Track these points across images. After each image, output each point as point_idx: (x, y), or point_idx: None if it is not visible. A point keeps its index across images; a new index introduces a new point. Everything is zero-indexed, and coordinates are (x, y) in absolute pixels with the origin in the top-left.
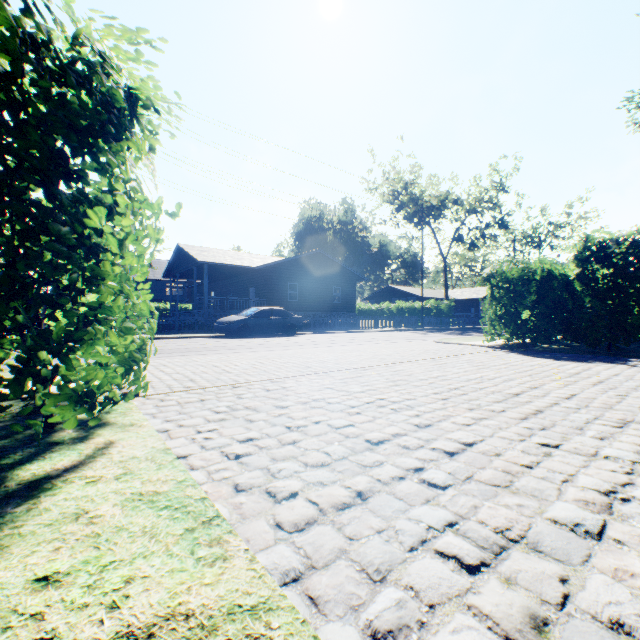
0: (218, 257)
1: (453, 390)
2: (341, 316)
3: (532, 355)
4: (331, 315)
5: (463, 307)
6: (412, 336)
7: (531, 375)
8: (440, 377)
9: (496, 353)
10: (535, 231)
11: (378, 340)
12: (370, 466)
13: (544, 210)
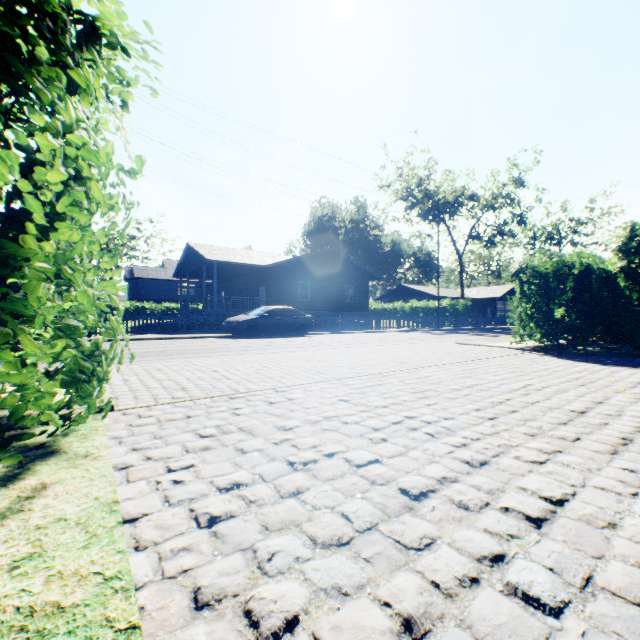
0: (228, 256)
1: (498, 405)
2: (353, 316)
3: (571, 359)
4: (343, 315)
5: (479, 307)
6: (429, 337)
7: (585, 384)
8: (475, 386)
9: (529, 356)
10: (555, 227)
11: (394, 341)
12: (416, 548)
13: (565, 205)
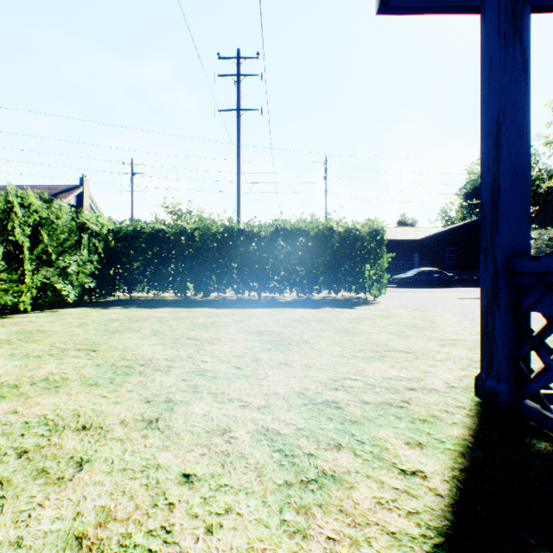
0: (390, 235)
1: None
2: None
3: None
4: None
5: None
6: None
7: None
8: None
9: None
10: None
11: None
12: (435, 305)
13: None
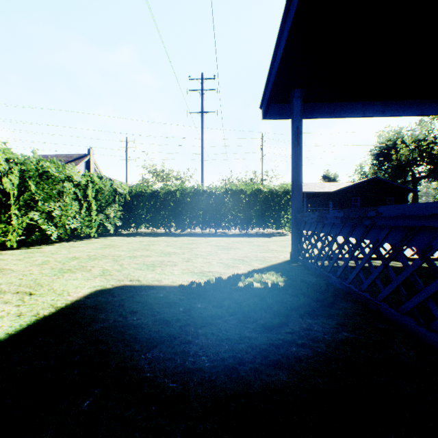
0: (311, 188)
1: None
2: None
3: None
4: None
5: None
6: None
7: None
8: None
9: None
10: None
11: None
12: None
13: None
